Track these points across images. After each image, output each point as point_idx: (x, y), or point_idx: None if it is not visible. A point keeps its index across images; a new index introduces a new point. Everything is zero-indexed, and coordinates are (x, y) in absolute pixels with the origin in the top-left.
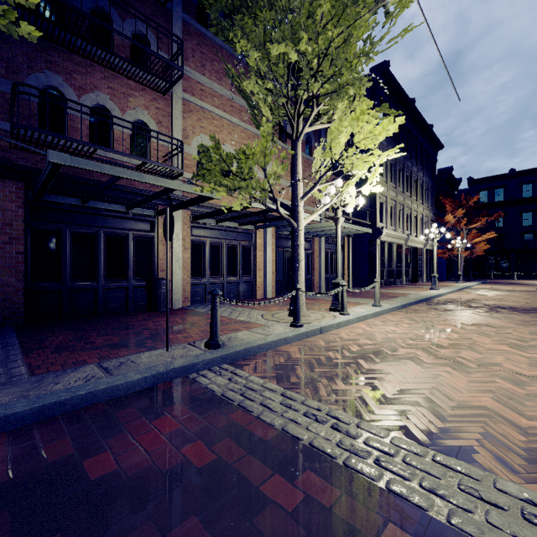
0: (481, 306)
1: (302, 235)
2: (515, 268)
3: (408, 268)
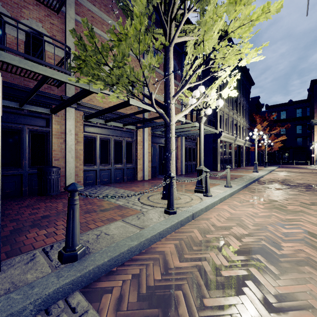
0: (297, 185)
1: (173, 129)
2: (292, 158)
3: (235, 158)
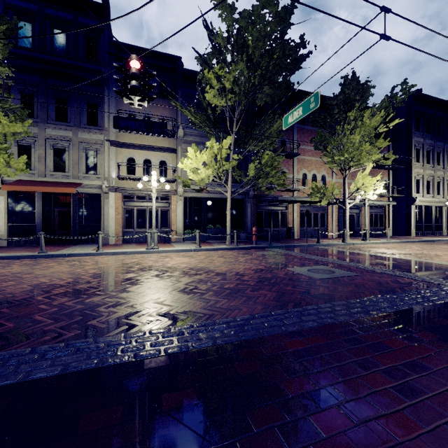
0: None
1: (347, 211)
2: None
3: None
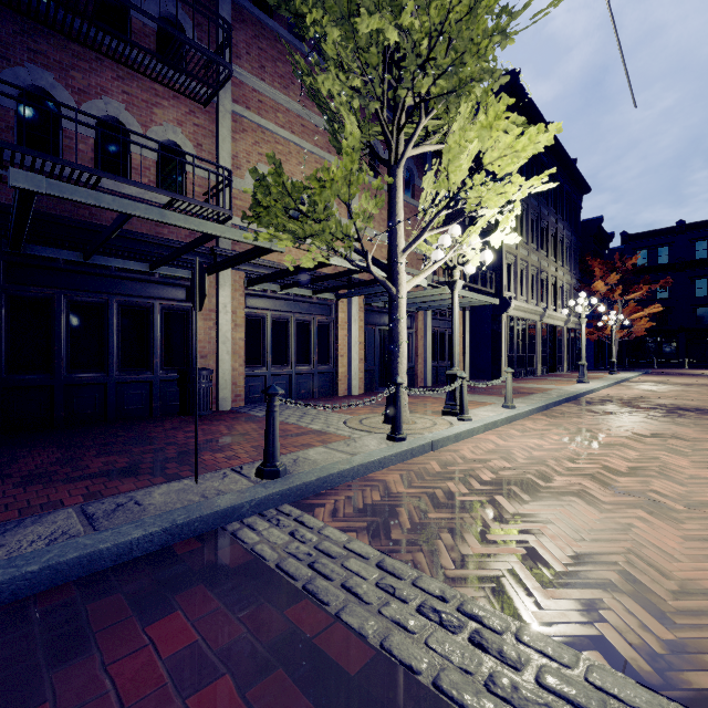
0: (654, 407)
1: (404, 305)
2: (685, 354)
3: (544, 353)
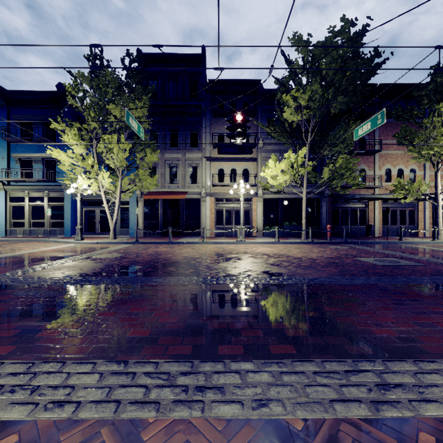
0: None
1: (440, 208)
2: None
3: None
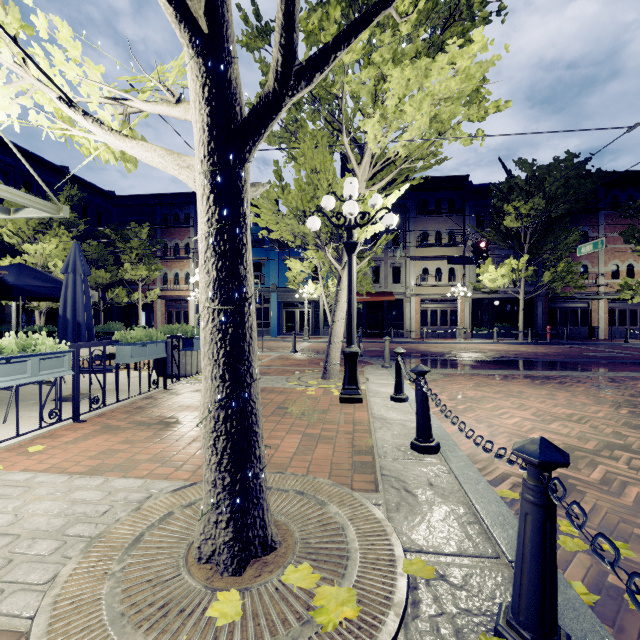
0: None
1: None
2: None
3: None
